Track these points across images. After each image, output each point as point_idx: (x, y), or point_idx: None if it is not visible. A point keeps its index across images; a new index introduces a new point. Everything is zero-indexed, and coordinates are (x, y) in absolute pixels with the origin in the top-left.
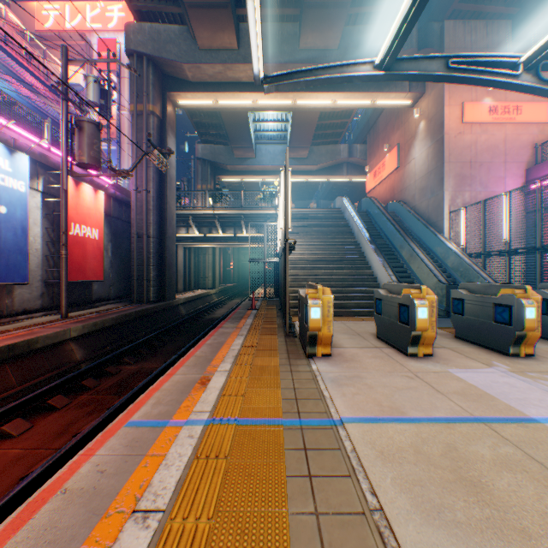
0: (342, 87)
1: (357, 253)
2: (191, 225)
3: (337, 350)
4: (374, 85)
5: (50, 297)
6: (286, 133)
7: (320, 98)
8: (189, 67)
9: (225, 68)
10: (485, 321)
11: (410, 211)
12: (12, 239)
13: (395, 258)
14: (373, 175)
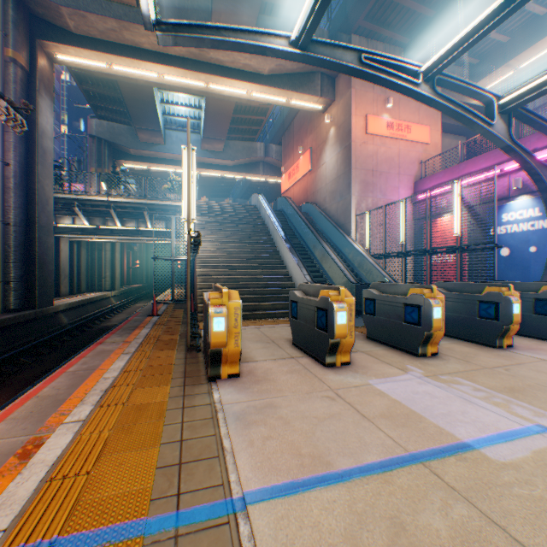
0: (258, 79)
1: (273, 251)
2: (78, 214)
3: (248, 366)
4: (290, 83)
5: None
6: (200, 121)
7: (235, 87)
8: (70, 12)
9: (121, 25)
10: (396, 321)
11: (322, 212)
12: None
13: (309, 257)
14: (289, 176)
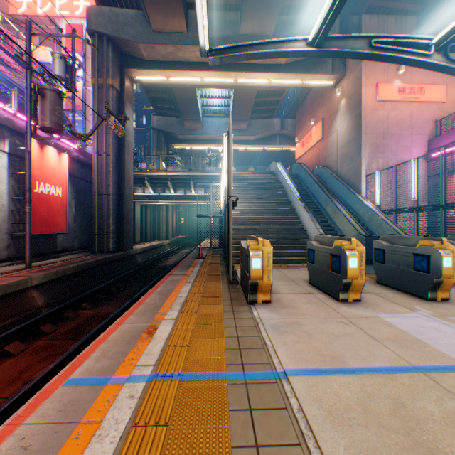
0: (276, 69)
1: (289, 209)
2: (147, 185)
3: (276, 296)
4: (303, 67)
5: (16, 248)
6: (229, 108)
7: (258, 78)
8: (144, 47)
9: (176, 48)
10: (405, 269)
11: (333, 174)
12: None
13: (321, 214)
14: (302, 144)
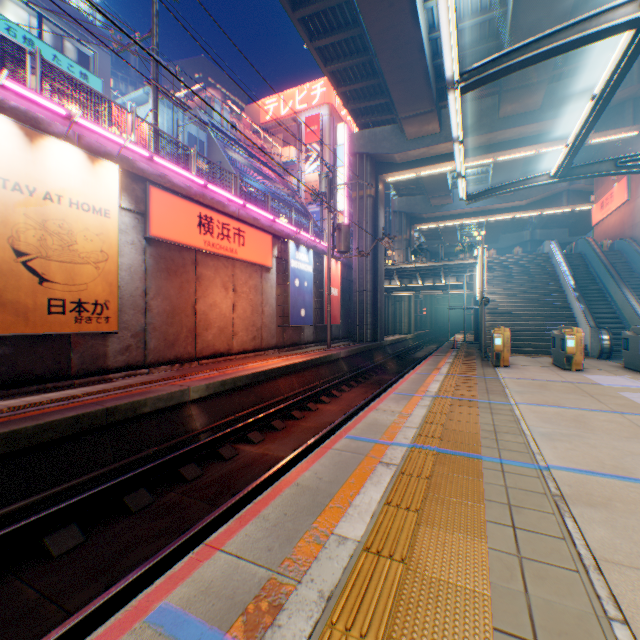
0: (546, 138)
1: (559, 300)
2: (393, 278)
3: (515, 366)
4: None
5: (315, 335)
6: (486, 174)
7: (522, 152)
8: (398, 155)
9: (428, 149)
10: (636, 353)
11: (638, 250)
12: (308, 300)
13: (607, 304)
14: (599, 206)
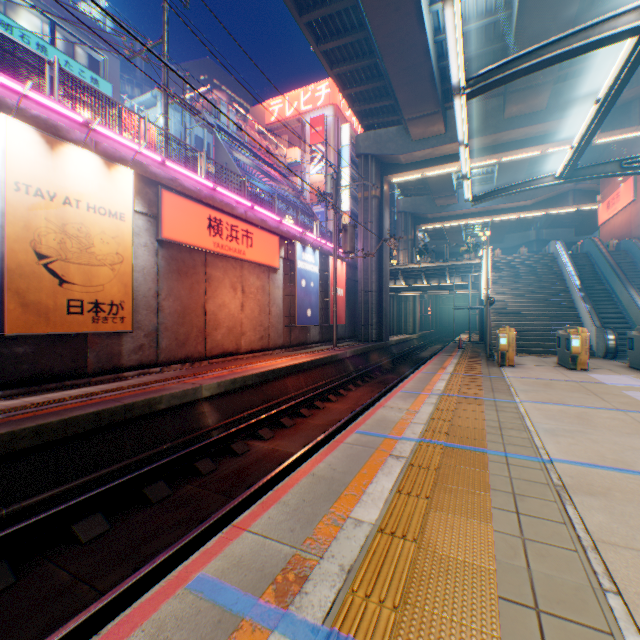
0: (551, 138)
1: (565, 300)
2: (398, 278)
3: (520, 365)
4: None
5: (321, 334)
6: (491, 174)
7: (527, 152)
8: (403, 156)
9: (433, 150)
10: None
11: None
12: (314, 300)
13: (613, 304)
14: (605, 206)
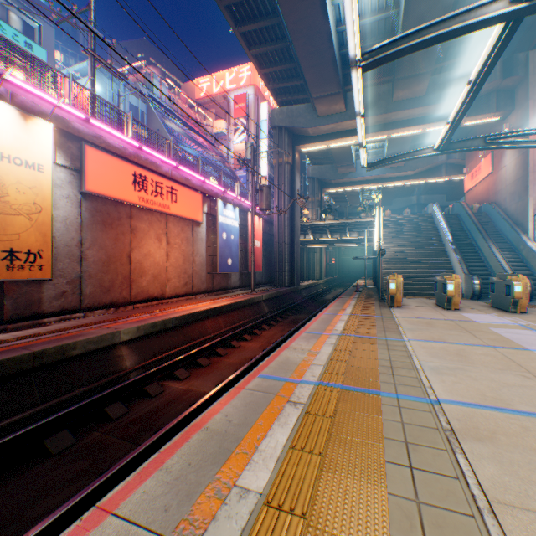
0: (429, 120)
1: (440, 251)
2: (307, 233)
3: (406, 306)
4: None
5: (241, 280)
6: (383, 149)
7: (411, 130)
8: (311, 129)
9: (336, 125)
10: (501, 295)
11: (500, 212)
12: (234, 251)
13: (477, 255)
14: (470, 177)
